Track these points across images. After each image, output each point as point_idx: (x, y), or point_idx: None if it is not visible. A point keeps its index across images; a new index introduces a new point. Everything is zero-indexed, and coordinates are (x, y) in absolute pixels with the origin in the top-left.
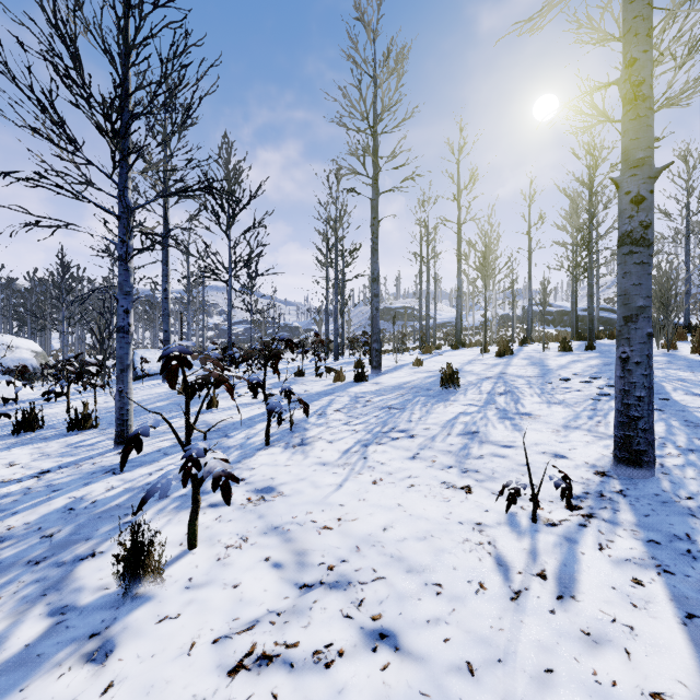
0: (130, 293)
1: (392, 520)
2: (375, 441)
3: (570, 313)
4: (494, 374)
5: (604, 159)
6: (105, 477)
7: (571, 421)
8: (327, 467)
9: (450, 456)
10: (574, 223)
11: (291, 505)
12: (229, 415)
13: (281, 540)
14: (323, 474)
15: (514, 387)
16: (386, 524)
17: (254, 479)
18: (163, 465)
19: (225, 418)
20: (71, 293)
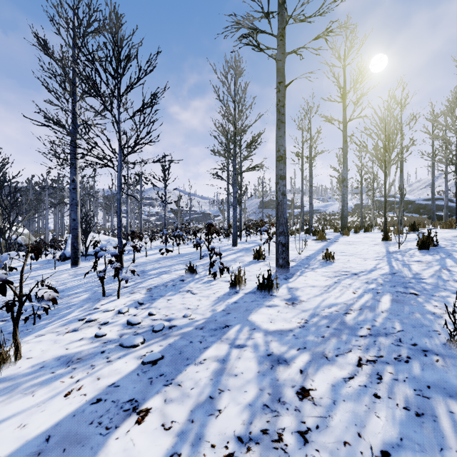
0: None
1: None
2: None
3: (413, 202)
4: None
5: None
6: None
7: None
8: None
9: None
10: None
11: None
12: None
13: None
14: None
15: None
16: None
17: None
18: None
19: None
20: (55, 191)
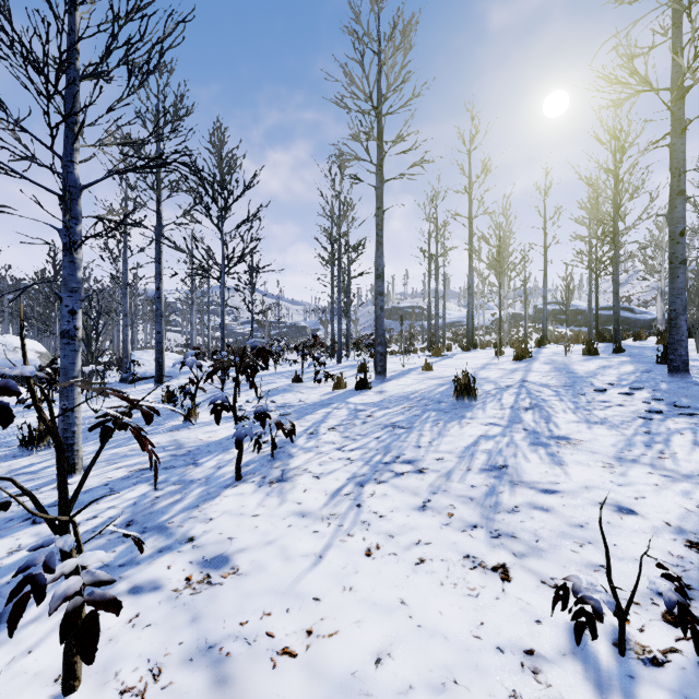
0: (77, 290)
1: (390, 637)
2: (374, 477)
3: (584, 312)
4: (515, 382)
5: (631, 143)
6: (19, 528)
7: (624, 450)
8: (307, 521)
9: (472, 507)
10: (598, 215)
11: (244, 596)
12: (206, 432)
13: (211, 681)
14: (299, 533)
15: (541, 400)
16: (381, 647)
17: (206, 539)
18: (100, 509)
19: (201, 436)
20: None
